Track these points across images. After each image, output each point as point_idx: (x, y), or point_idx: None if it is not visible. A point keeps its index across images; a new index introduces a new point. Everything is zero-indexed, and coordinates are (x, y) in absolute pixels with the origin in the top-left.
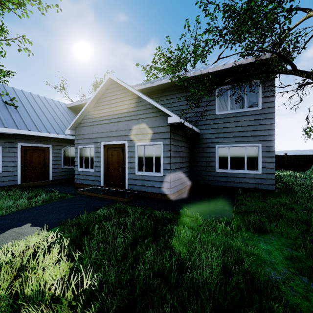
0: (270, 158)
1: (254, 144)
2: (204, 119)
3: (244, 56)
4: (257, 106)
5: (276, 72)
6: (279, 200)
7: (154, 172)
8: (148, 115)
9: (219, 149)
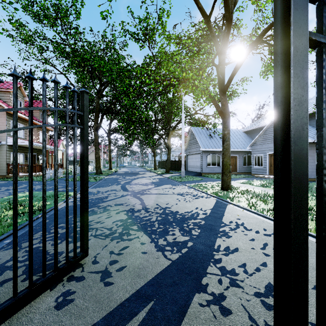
0: None
1: None
2: None
3: None
4: None
5: None
6: None
7: None
8: None
9: None
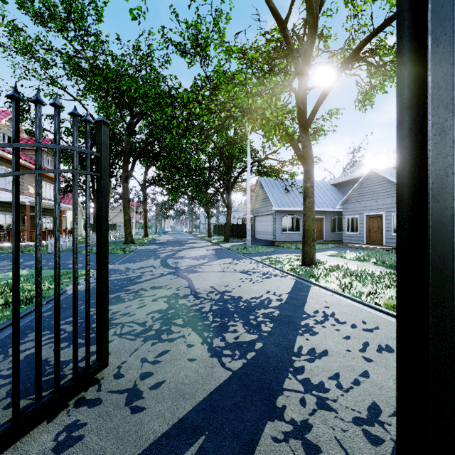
0: None
1: None
2: None
3: None
4: None
5: None
6: None
7: None
8: None
9: None
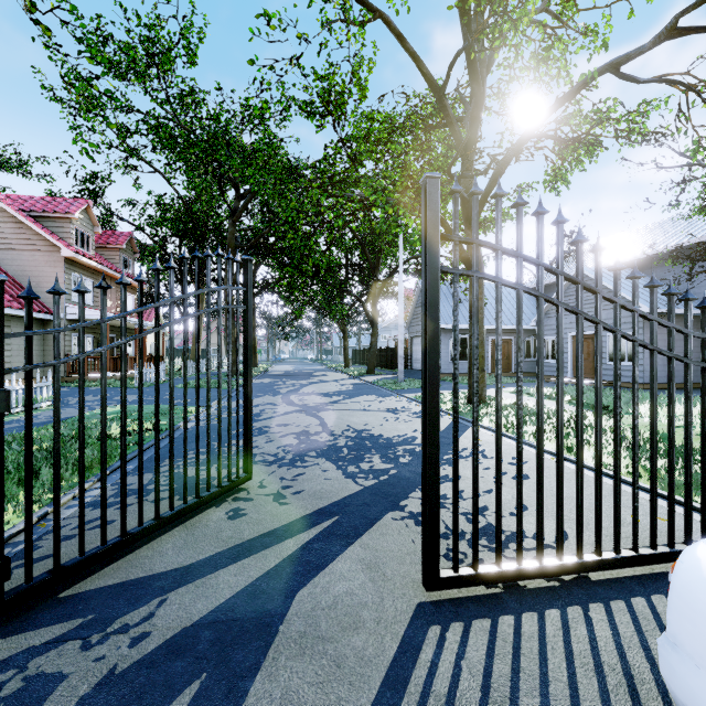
0: None
1: None
2: None
3: None
4: None
5: None
6: None
7: (626, 362)
8: None
9: None
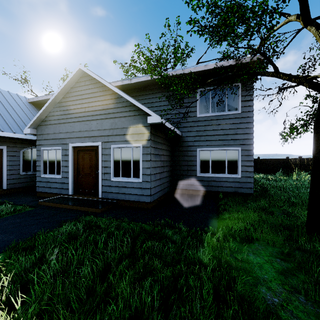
0: (249, 161)
1: (234, 148)
2: (186, 121)
3: (225, 59)
4: (237, 110)
5: (259, 74)
6: (258, 204)
7: (133, 178)
8: (125, 114)
9: (200, 153)
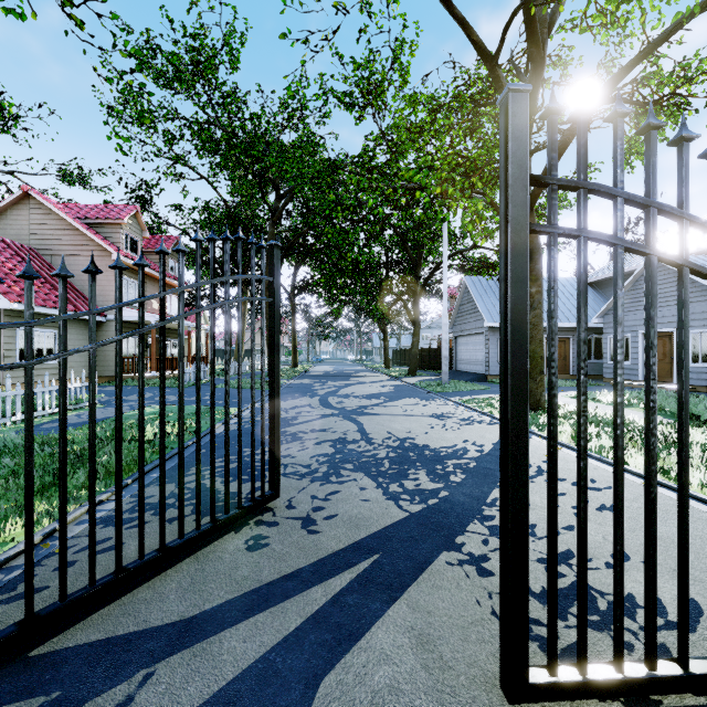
0: None
1: None
2: None
3: None
4: None
5: None
6: None
7: None
8: (705, 298)
9: None
